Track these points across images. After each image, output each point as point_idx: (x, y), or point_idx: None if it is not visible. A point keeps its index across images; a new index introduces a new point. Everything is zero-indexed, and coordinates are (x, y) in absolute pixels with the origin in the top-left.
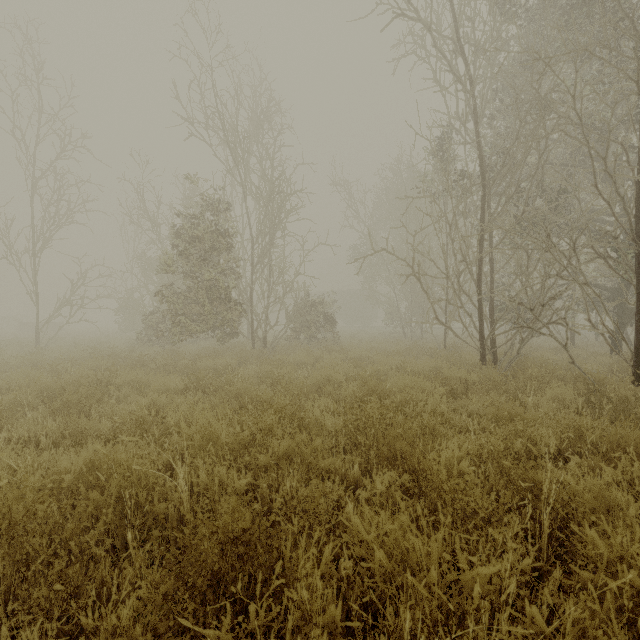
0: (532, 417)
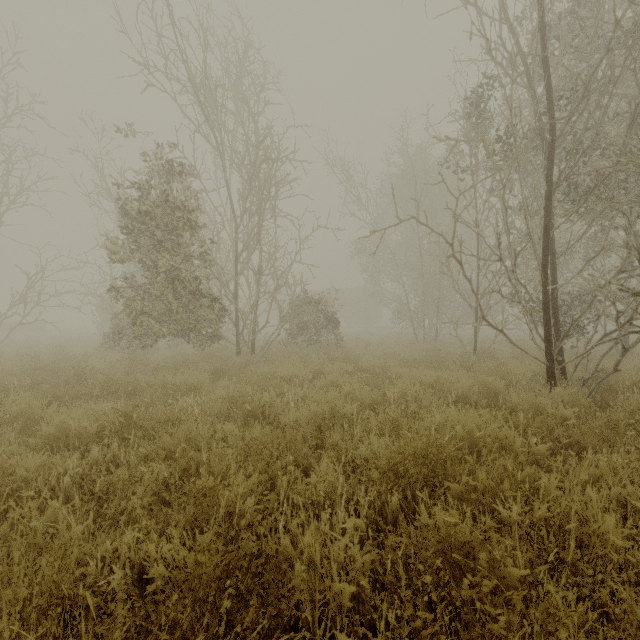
0: None
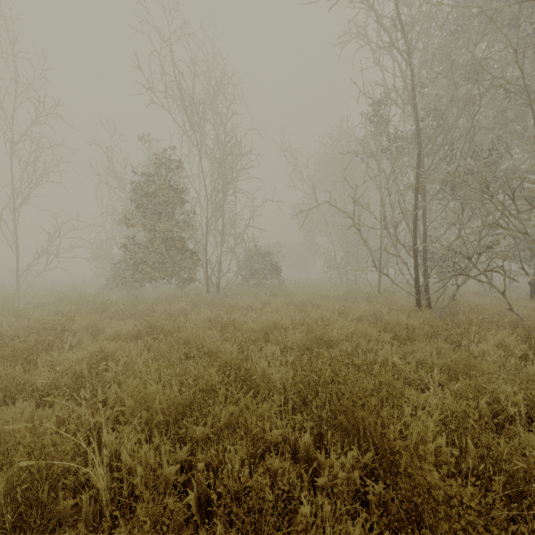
0: (490, 370)
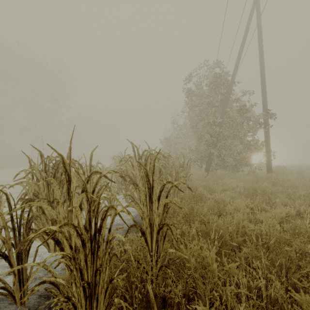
0: None
